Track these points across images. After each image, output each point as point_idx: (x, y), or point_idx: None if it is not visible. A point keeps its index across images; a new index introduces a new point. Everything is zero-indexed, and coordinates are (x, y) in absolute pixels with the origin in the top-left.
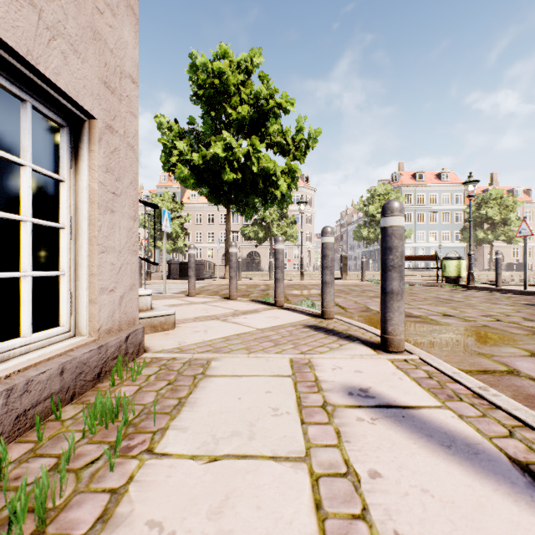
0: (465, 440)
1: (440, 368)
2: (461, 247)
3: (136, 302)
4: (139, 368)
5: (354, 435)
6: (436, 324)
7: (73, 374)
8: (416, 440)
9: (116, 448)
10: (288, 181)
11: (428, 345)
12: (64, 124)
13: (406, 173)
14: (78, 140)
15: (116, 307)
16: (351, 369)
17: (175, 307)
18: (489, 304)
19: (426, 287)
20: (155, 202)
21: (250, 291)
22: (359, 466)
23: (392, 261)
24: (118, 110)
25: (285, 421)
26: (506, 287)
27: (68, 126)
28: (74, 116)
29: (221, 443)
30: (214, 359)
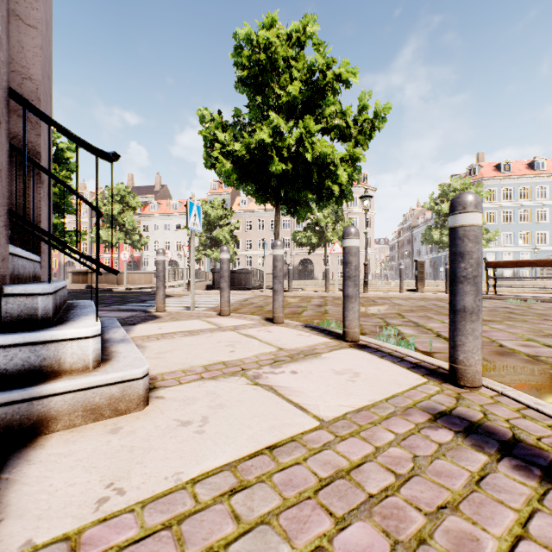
0: None
1: None
2: None
3: None
4: None
5: None
6: None
7: None
8: None
9: None
10: (349, 171)
11: None
12: None
13: (487, 164)
14: None
15: None
16: None
17: (191, 336)
18: None
19: (548, 303)
20: (205, 209)
21: (302, 306)
22: None
23: None
24: None
25: None
26: None
27: None
28: None
29: None
30: None
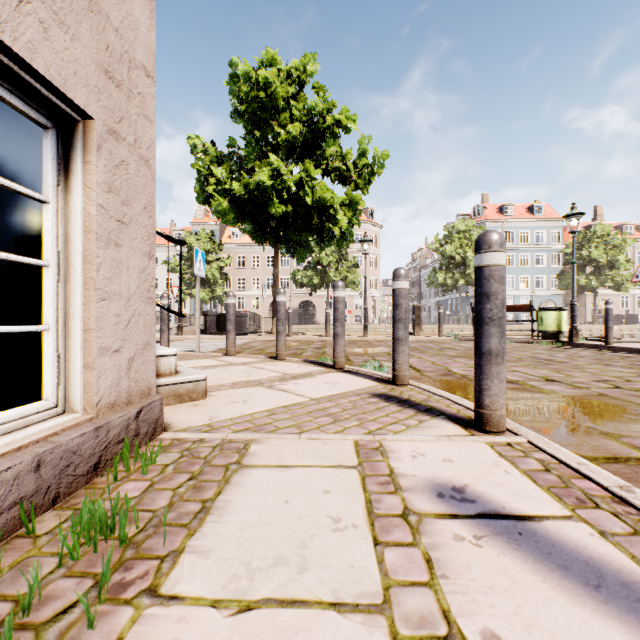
0: (618, 576)
1: (558, 456)
2: (557, 295)
3: (152, 365)
4: (152, 455)
5: (453, 564)
6: (539, 392)
7: (55, 467)
8: (546, 574)
9: (101, 589)
10: (349, 215)
11: (533, 421)
12: (48, 124)
13: (491, 206)
14: (70, 148)
15: (123, 372)
16: (438, 457)
17: (210, 369)
18: (601, 366)
19: (519, 344)
20: (189, 242)
21: (302, 349)
22: (465, 622)
23: (490, 311)
24: (126, 111)
25: (351, 540)
26: (618, 345)
27: (55, 128)
28: (63, 114)
29: (257, 578)
30: (254, 440)
